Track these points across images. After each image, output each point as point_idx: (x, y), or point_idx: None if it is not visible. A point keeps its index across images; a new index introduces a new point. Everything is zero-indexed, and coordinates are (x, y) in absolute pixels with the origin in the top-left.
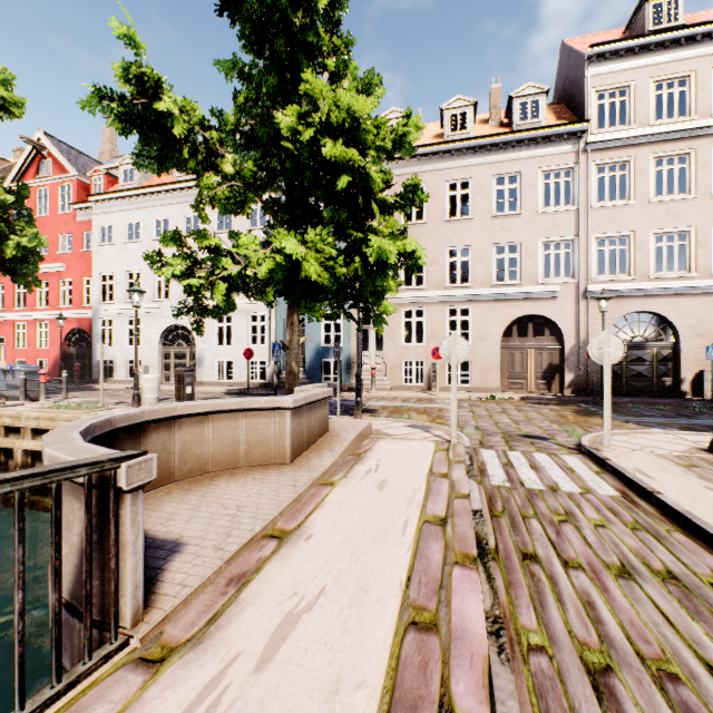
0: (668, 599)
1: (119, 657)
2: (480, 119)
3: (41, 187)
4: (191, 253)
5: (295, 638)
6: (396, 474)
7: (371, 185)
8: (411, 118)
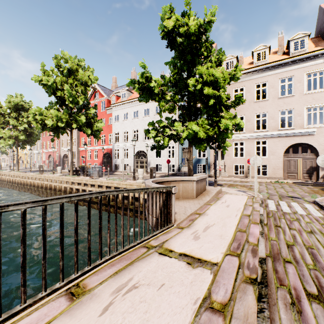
0: (322, 238)
1: (173, 227)
2: (272, 52)
3: (95, 103)
4: (156, 128)
5: (210, 229)
6: (232, 204)
7: (221, 100)
8: (237, 67)
